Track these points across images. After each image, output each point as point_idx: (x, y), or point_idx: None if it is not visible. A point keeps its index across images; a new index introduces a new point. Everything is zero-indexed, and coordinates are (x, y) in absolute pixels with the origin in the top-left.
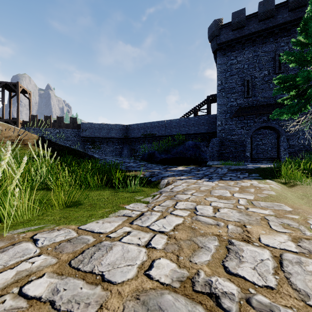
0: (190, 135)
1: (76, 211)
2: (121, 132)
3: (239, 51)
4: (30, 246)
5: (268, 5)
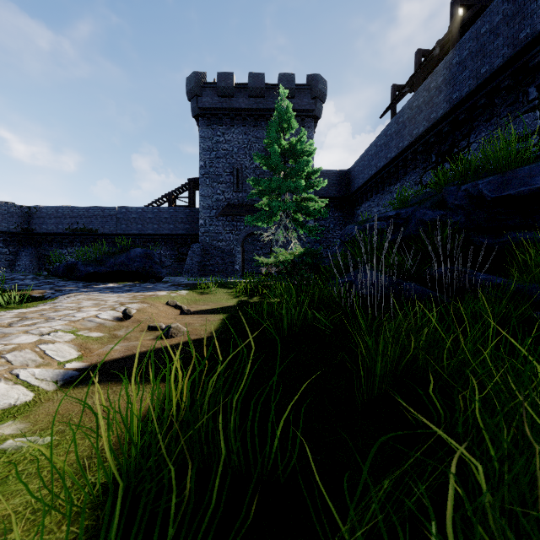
0: (162, 237)
1: None
2: (13, 220)
3: (228, 127)
4: None
5: (259, 81)
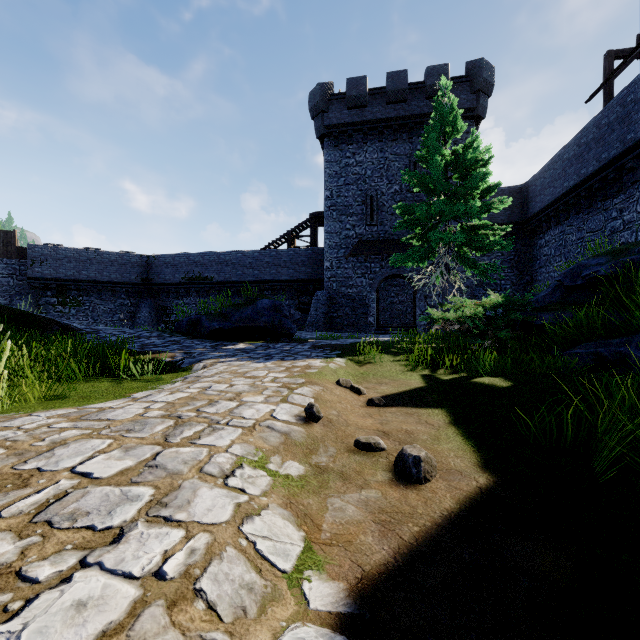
0: (281, 284)
1: (64, 403)
2: (134, 270)
3: (359, 145)
4: (35, 417)
5: (399, 82)
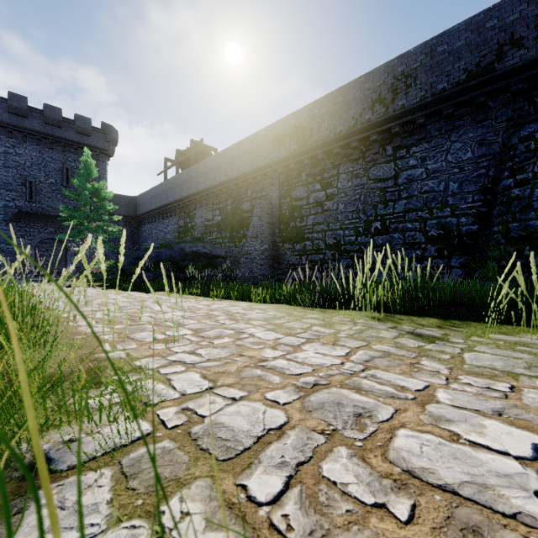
0: None
1: None
2: None
3: (19, 141)
4: None
5: (56, 114)
